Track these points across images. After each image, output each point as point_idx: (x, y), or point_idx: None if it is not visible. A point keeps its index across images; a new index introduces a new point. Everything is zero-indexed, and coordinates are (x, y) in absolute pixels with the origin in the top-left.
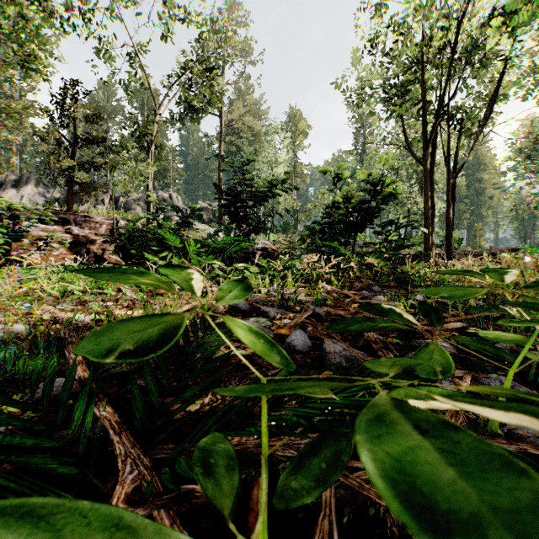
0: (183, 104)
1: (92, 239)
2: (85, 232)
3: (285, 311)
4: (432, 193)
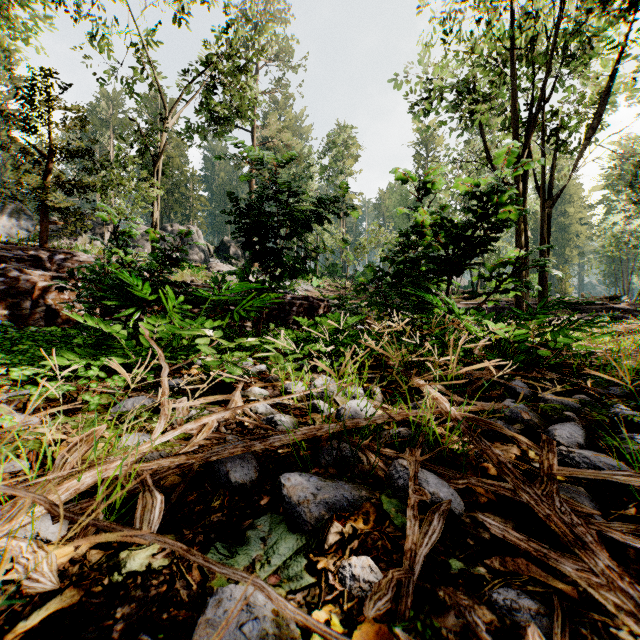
0: (200, 110)
1: (44, 285)
2: (33, 275)
3: (349, 489)
4: (525, 225)
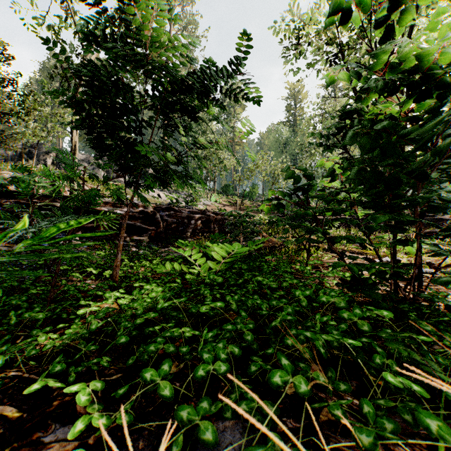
0: None
1: None
2: None
3: None
4: None
